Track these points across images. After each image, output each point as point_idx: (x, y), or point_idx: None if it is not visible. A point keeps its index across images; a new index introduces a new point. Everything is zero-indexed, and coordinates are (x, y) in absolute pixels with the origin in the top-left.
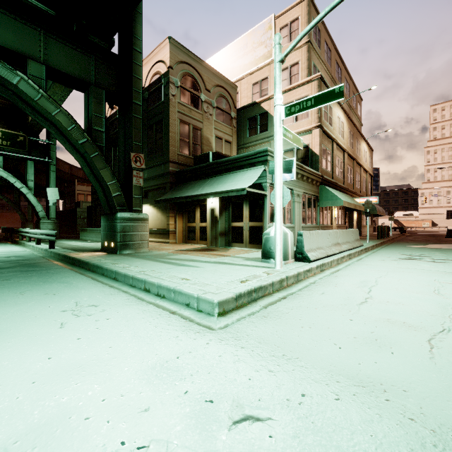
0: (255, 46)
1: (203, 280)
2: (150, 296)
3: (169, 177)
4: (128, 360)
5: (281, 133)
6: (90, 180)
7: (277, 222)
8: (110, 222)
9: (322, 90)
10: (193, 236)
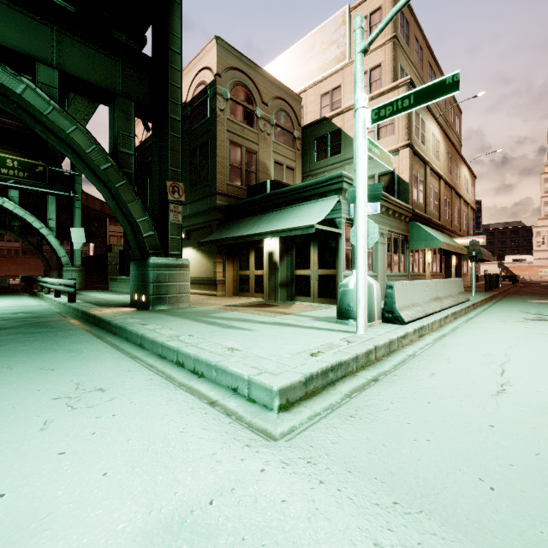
0: (324, 47)
1: (257, 351)
2: (184, 374)
3: (217, 213)
4: (127, 505)
5: (365, 146)
6: (117, 216)
7: (360, 270)
8: (141, 270)
9: None
10: (247, 287)
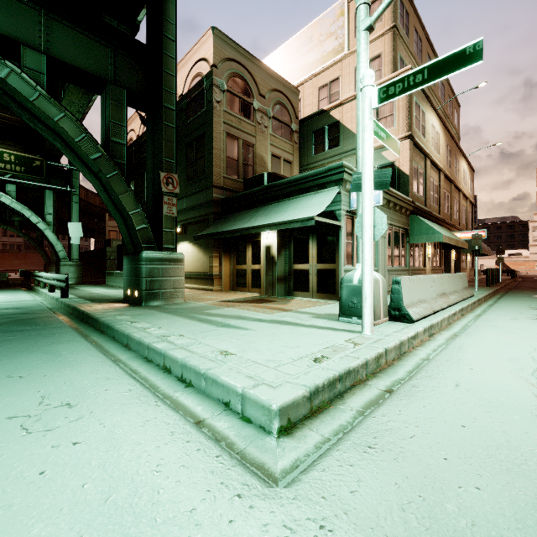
0: (322, 38)
1: (253, 356)
2: (169, 382)
3: (213, 206)
4: None
5: (372, 128)
6: (109, 209)
7: (367, 264)
8: (134, 264)
9: None
10: (243, 281)
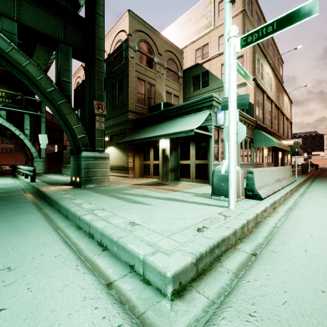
0: (198, 19)
1: (152, 226)
2: (91, 246)
3: (129, 124)
4: None
5: (235, 66)
6: (60, 125)
7: (232, 160)
8: (76, 160)
9: (255, 49)
10: (148, 171)
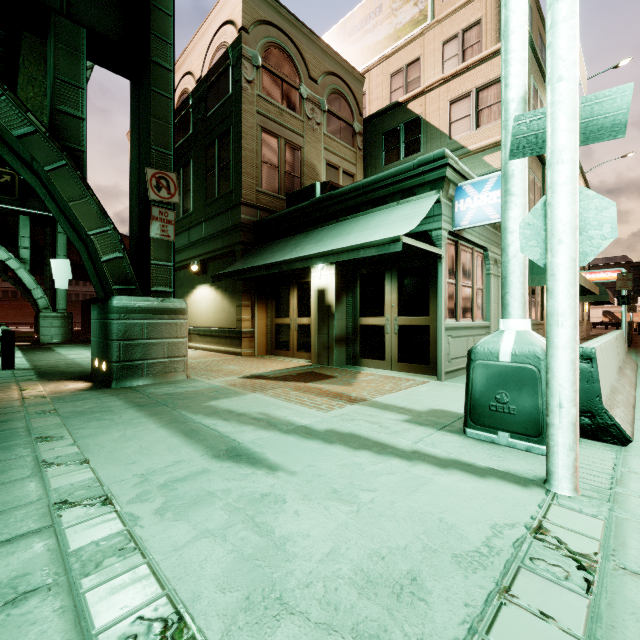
0: (396, 6)
1: None
2: None
3: (241, 233)
4: None
5: None
6: (64, 228)
7: (564, 323)
8: (101, 318)
9: (530, 65)
10: (286, 342)
